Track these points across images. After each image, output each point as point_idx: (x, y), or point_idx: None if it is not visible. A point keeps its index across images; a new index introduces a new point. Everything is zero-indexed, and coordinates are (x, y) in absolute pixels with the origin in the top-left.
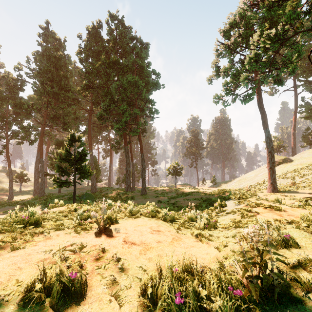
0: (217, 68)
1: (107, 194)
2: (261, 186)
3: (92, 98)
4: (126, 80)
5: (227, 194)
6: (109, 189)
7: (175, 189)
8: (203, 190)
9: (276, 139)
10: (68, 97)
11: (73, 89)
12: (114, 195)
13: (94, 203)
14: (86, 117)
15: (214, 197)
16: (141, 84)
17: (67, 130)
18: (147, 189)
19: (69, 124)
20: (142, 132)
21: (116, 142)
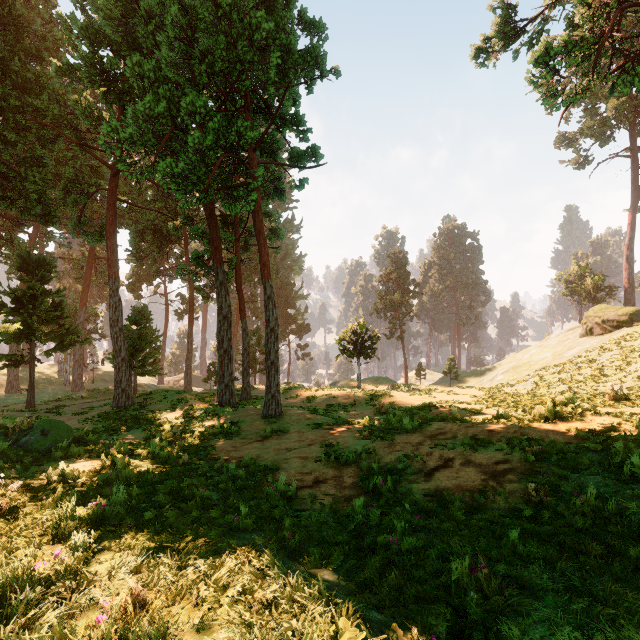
0: (505, 15)
1: (159, 413)
2: (599, 383)
3: (111, 112)
4: (205, 0)
5: (603, 422)
6: (170, 396)
7: (367, 394)
8: (443, 396)
9: (586, 271)
10: (38, 112)
11: (56, 89)
12: (175, 419)
13: (34, 477)
14: (106, 187)
15: (583, 442)
16: (262, 24)
17: (33, 216)
18: (285, 394)
19: (47, 200)
20: (270, 236)
21: (192, 256)
